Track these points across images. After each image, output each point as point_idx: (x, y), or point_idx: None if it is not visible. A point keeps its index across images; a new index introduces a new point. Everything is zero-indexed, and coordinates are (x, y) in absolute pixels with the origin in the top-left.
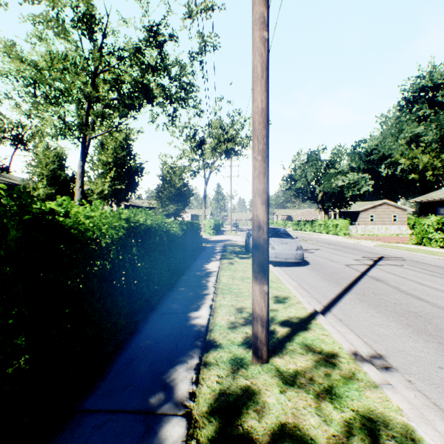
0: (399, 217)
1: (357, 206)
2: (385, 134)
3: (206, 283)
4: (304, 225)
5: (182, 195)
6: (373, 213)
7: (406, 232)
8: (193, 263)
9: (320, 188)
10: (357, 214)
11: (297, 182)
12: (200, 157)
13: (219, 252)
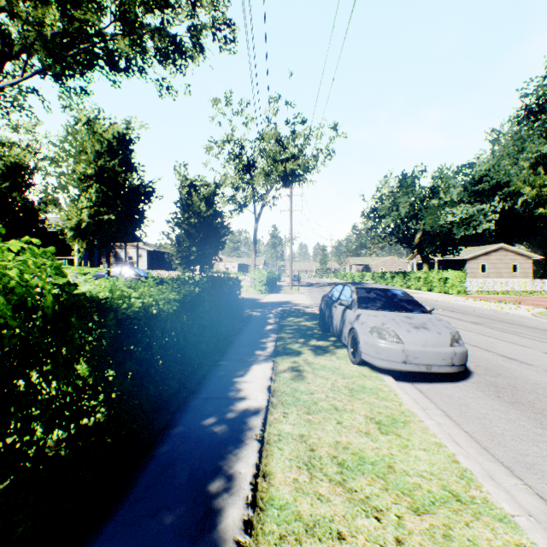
0: (522, 267)
1: (463, 252)
2: (499, 155)
3: (215, 510)
4: (392, 279)
5: (212, 232)
6: (485, 262)
7: (543, 288)
8: (212, 372)
9: (418, 226)
10: (463, 263)
11: (383, 219)
12: (248, 184)
13: (272, 333)
